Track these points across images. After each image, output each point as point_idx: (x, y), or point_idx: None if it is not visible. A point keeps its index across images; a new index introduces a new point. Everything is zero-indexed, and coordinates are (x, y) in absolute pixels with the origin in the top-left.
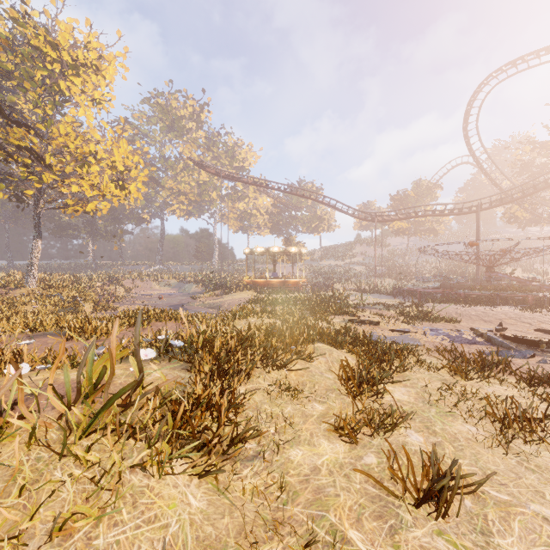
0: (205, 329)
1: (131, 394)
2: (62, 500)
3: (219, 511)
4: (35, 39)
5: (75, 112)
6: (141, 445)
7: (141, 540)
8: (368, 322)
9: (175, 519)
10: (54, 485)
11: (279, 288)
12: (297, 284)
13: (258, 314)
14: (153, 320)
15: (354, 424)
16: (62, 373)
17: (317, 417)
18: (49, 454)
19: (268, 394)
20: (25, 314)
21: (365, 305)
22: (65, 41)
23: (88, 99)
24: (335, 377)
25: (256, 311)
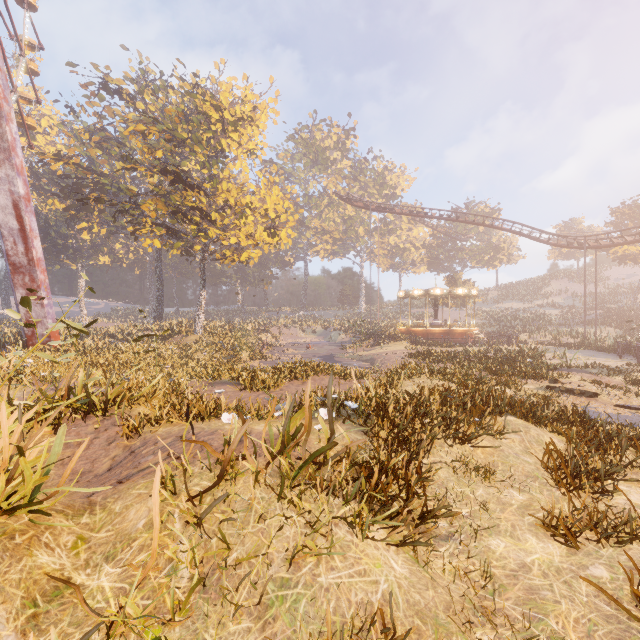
0: (376, 391)
1: (325, 453)
2: (287, 537)
3: (422, 583)
4: (203, 106)
5: (232, 166)
6: (338, 503)
7: (356, 588)
8: (578, 392)
9: (383, 578)
10: (278, 523)
11: (443, 339)
12: (466, 335)
13: (426, 375)
14: (311, 374)
15: (570, 524)
16: (253, 423)
17: (517, 507)
18: (268, 495)
19: (453, 471)
20: (199, 360)
21: (571, 367)
22: (227, 101)
23: (244, 151)
24: (536, 462)
25: (422, 370)
